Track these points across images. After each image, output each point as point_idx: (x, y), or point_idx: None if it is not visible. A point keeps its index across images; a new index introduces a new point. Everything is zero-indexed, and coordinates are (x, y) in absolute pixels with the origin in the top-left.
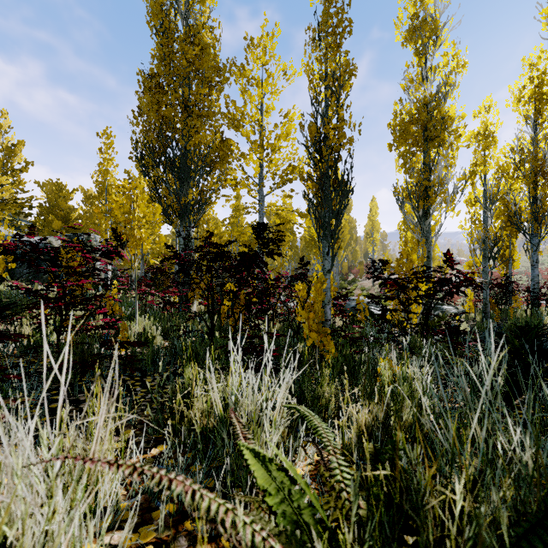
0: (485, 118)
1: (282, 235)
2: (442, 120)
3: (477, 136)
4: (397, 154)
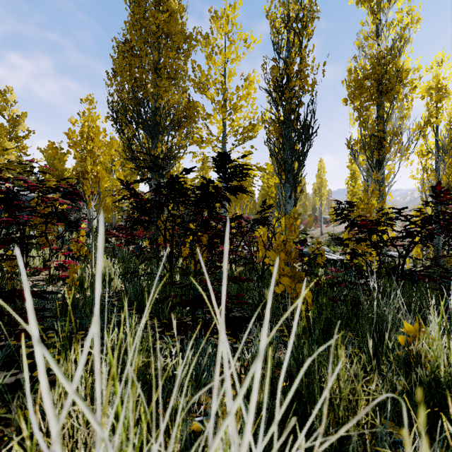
0: (436, 73)
1: (245, 168)
2: (397, 72)
3: (428, 90)
4: (352, 108)
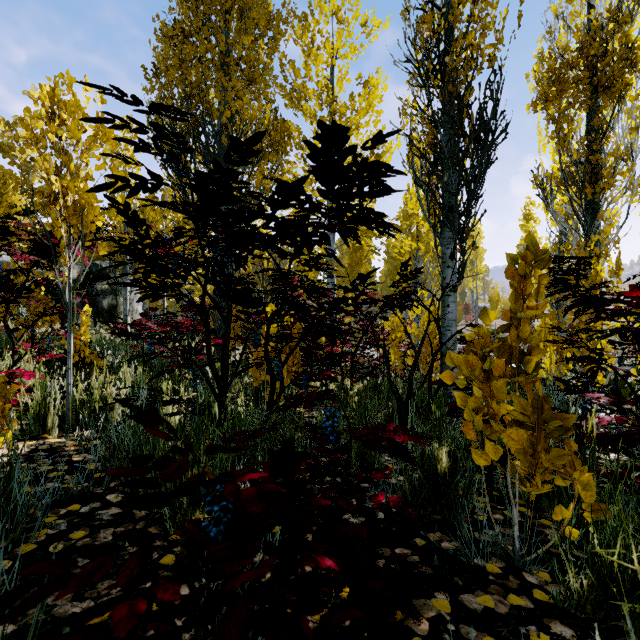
0: None
1: (381, 168)
2: (628, 49)
3: None
4: (545, 117)
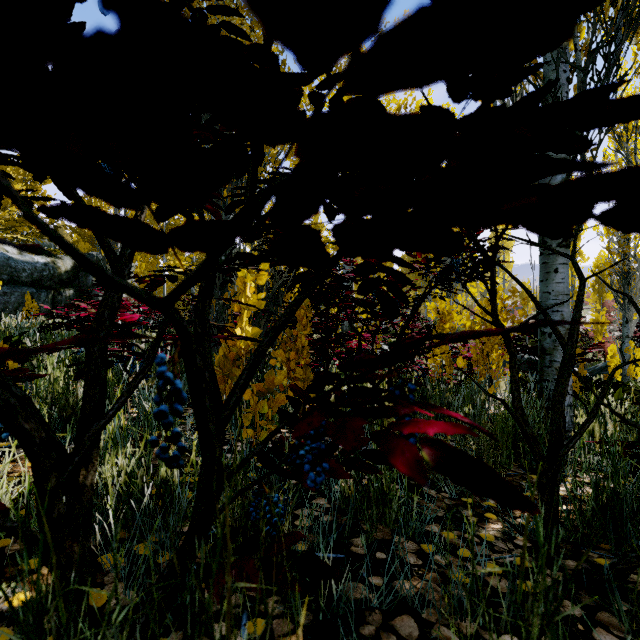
0: None
1: None
2: None
3: None
4: (633, 42)
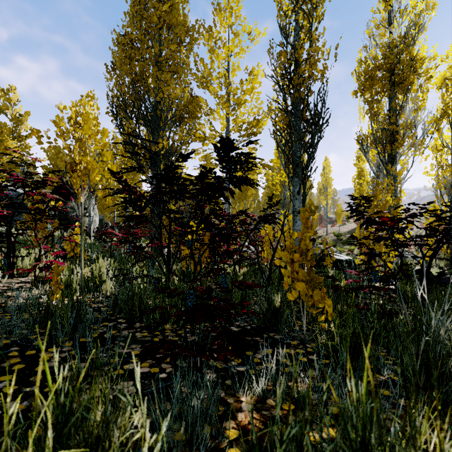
0: None
1: (251, 157)
2: (411, 61)
3: (444, 81)
4: (362, 100)
